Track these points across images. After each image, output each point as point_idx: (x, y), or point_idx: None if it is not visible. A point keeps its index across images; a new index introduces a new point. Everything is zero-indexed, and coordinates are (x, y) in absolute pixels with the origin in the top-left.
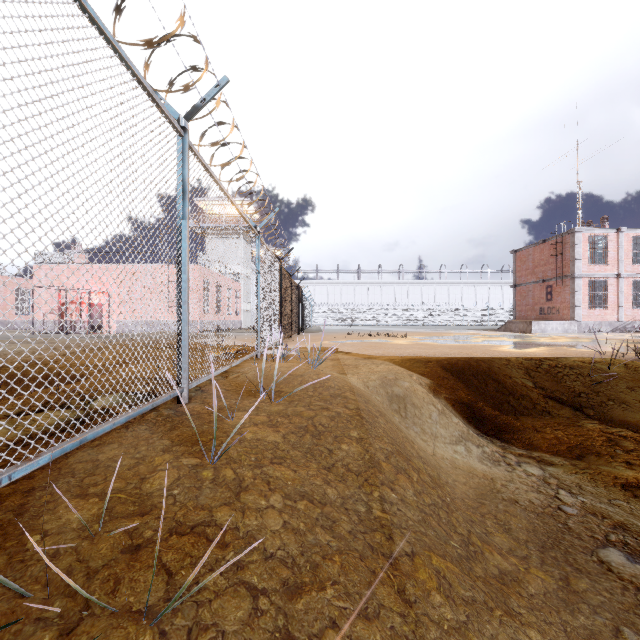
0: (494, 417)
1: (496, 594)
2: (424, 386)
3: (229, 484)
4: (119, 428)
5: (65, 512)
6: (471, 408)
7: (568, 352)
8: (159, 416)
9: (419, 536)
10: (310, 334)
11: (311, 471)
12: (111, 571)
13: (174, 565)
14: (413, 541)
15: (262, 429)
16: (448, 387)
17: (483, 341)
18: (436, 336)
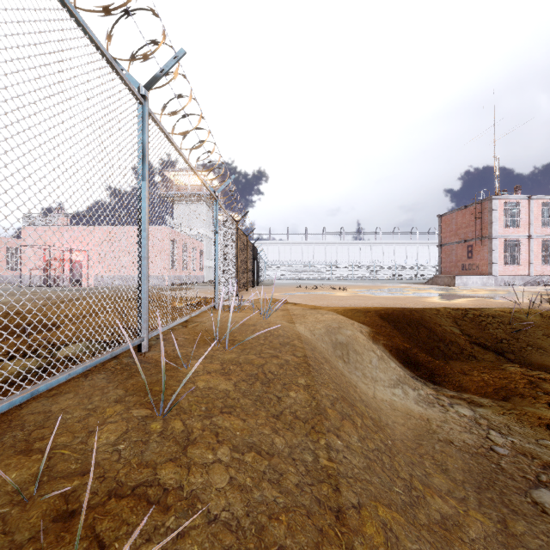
0: (427, 361)
1: (441, 543)
2: (364, 334)
3: (177, 437)
4: (78, 377)
5: (3, 471)
6: (406, 353)
7: (489, 303)
8: (118, 364)
9: (365, 485)
10: (263, 287)
11: (260, 420)
12: (37, 546)
13: (108, 535)
14: (359, 491)
15: (214, 377)
16: (385, 334)
17: (414, 293)
18: (373, 289)
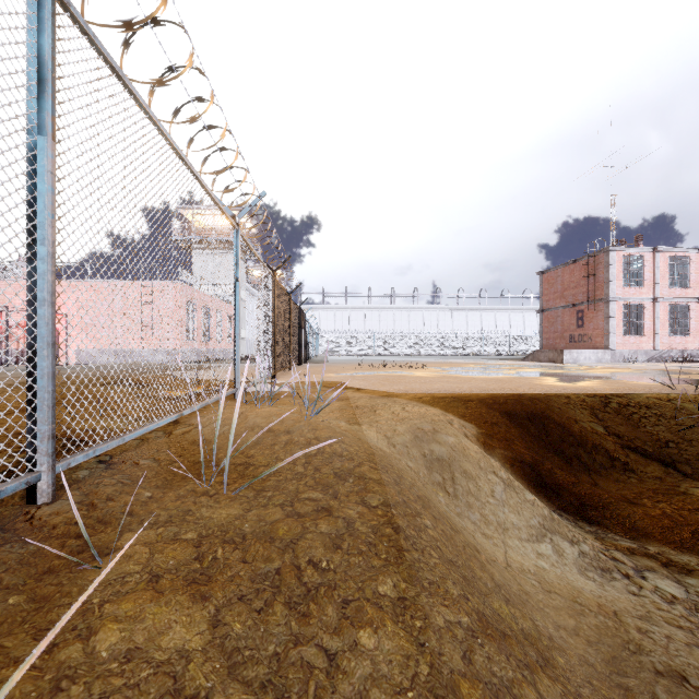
0: (571, 483)
1: None
2: (470, 438)
3: None
4: None
5: None
6: (537, 469)
7: (631, 386)
8: None
9: None
10: (313, 365)
11: None
12: None
13: None
14: None
15: (164, 598)
16: (501, 438)
17: (518, 372)
18: (461, 367)
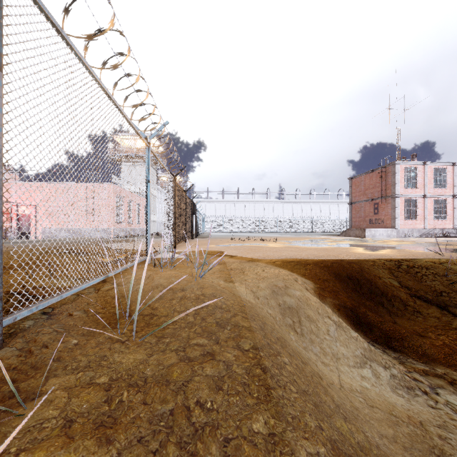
0: (379, 322)
1: None
2: (310, 291)
3: None
4: None
5: None
6: (355, 312)
7: (413, 253)
8: None
9: None
10: (201, 239)
11: None
12: None
13: None
14: None
15: (73, 443)
16: (330, 290)
17: (337, 244)
18: (299, 240)
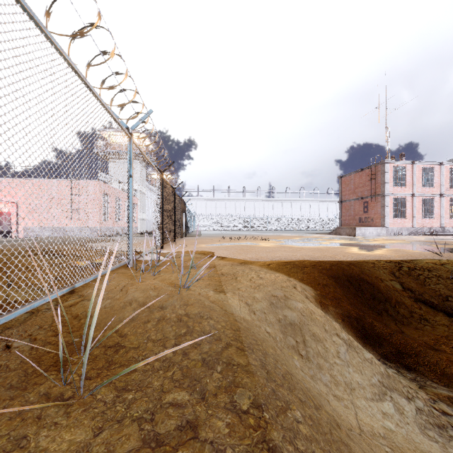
0: (388, 334)
1: None
2: (310, 300)
3: None
4: None
5: None
6: (361, 323)
7: (411, 254)
8: None
9: None
10: (191, 238)
11: None
12: None
13: None
14: None
15: None
16: (332, 298)
17: (330, 243)
18: (290, 239)
